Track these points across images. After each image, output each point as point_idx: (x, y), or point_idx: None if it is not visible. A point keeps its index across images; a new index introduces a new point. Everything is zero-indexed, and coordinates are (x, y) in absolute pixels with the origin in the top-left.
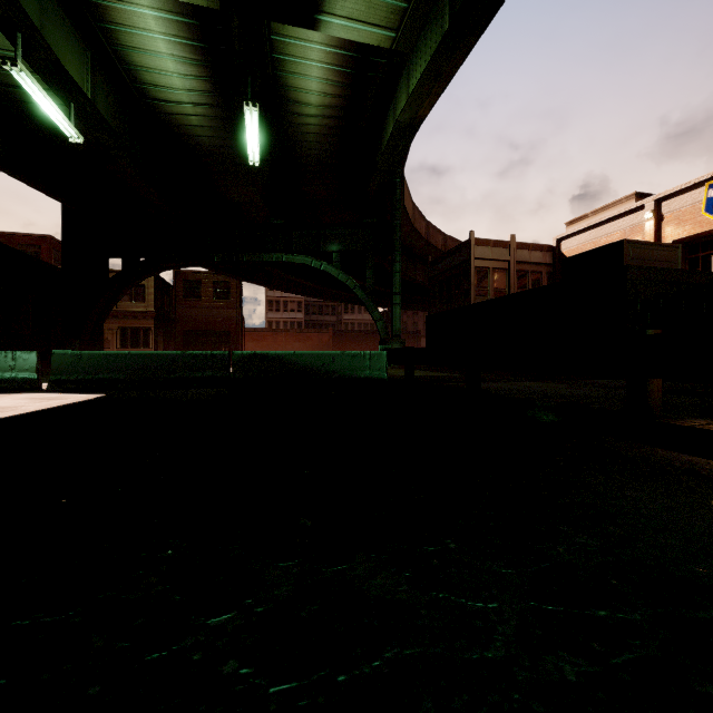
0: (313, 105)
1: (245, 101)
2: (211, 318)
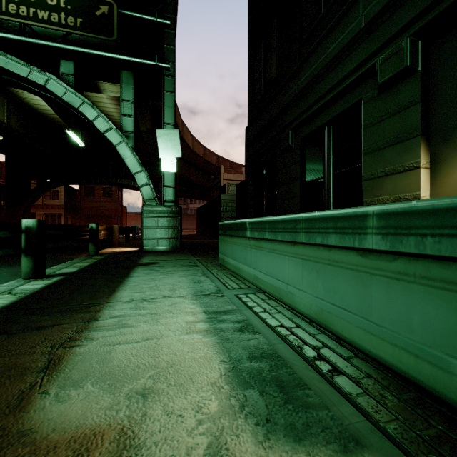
0: (116, 115)
1: (64, 129)
2: (101, 207)
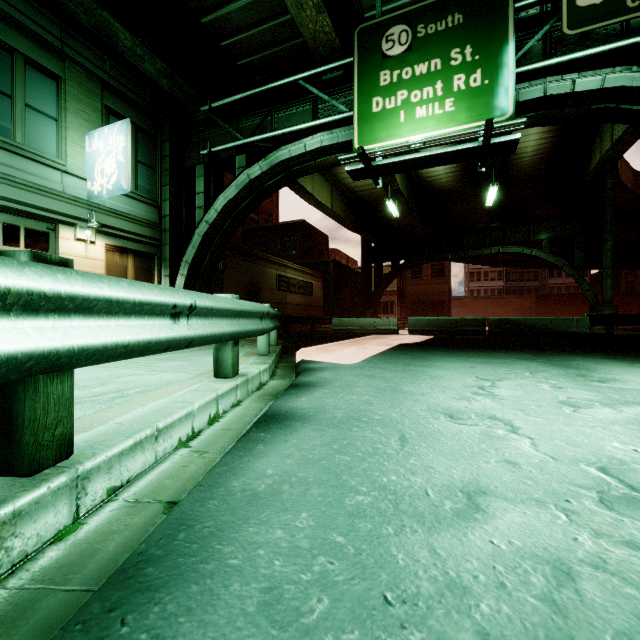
0: (529, 151)
1: (491, 184)
2: (429, 291)
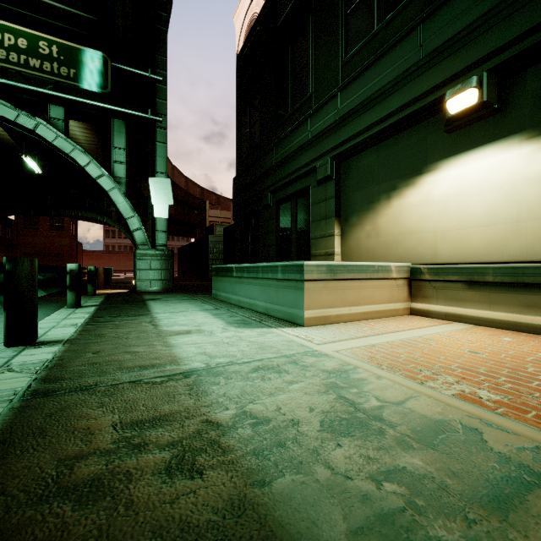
0: (82, 139)
1: (20, 154)
2: (47, 244)
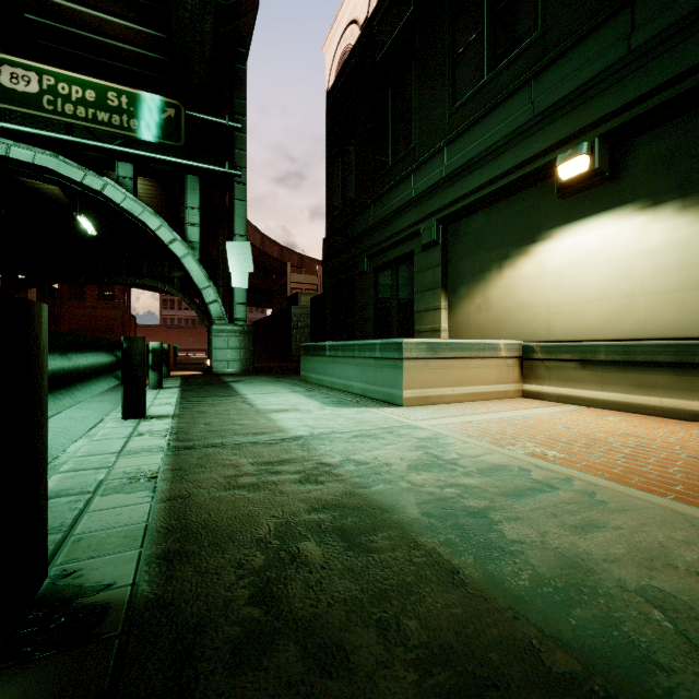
0: (141, 192)
1: (75, 213)
2: (96, 317)
